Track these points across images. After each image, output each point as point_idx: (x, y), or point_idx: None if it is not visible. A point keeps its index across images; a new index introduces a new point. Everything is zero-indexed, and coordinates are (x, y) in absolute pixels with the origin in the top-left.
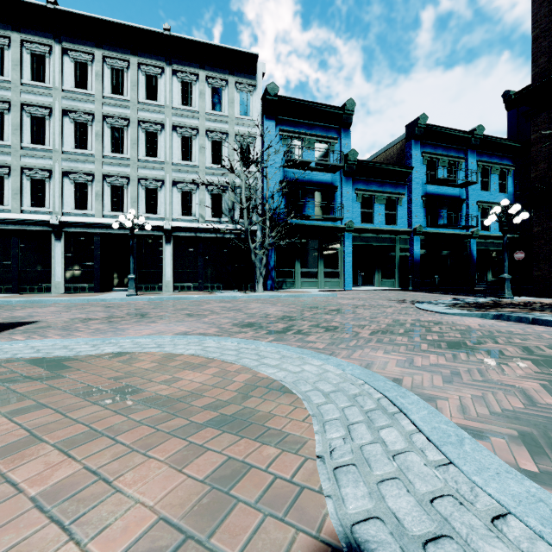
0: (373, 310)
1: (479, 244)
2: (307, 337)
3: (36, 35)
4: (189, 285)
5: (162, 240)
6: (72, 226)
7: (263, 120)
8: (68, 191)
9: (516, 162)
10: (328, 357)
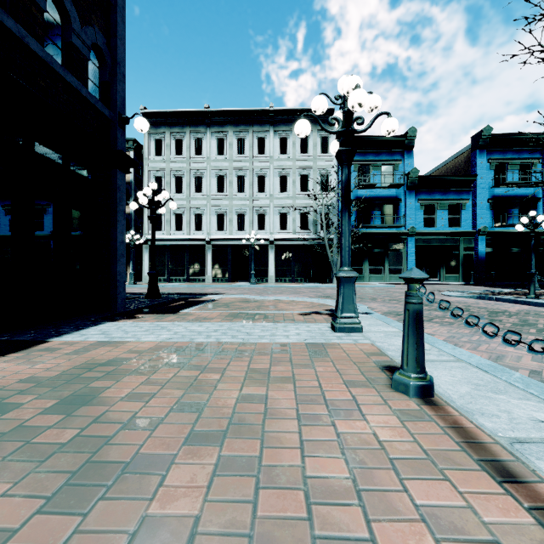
0: None
1: None
2: None
3: (198, 128)
4: (285, 278)
5: (268, 247)
6: (216, 241)
7: None
8: (214, 220)
9: None
10: None
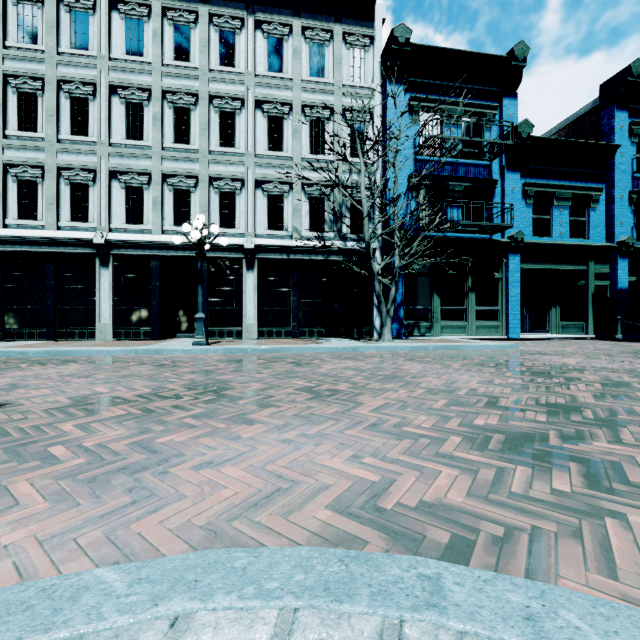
0: None
1: None
2: None
3: None
4: (278, 329)
5: (242, 265)
6: (122, 247)
7: (385, 85)
8: (118, 199)
9: None
10: None
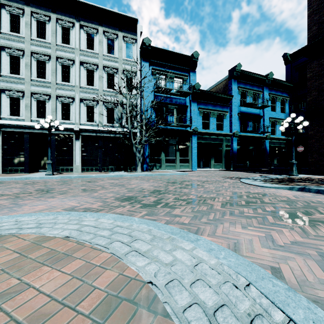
0: (215, 184)
1: (270, 143)
2: (173, 210)
3: None
4: (92, 167)
5: (73, 137)
6: (7, 127)
7: (141, 61)
8: (5, 103)
9: (290, 95)
10: (196, 237)
